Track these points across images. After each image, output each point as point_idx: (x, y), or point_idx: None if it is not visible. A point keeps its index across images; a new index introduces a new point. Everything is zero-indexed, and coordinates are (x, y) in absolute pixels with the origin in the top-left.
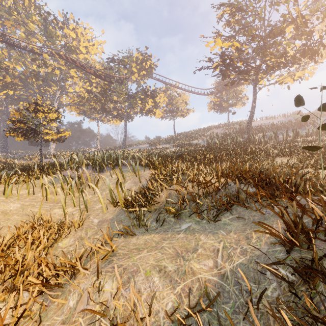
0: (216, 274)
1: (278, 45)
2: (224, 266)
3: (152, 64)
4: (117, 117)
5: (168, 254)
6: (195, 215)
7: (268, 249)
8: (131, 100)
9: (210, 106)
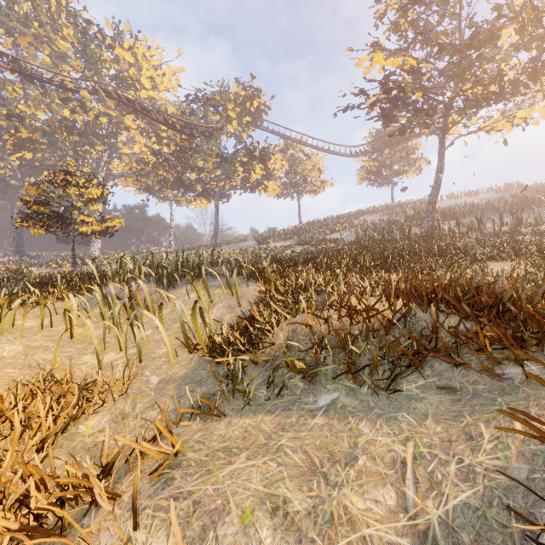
0: (406, 529)
1: (486, 62)
2: (424, 508)
3: (261, 104)
4: (203, 196)
5: (292, 466)
6: (347, 376)
7: (530, 474)
8: (227, 166)
9: (361, 176)
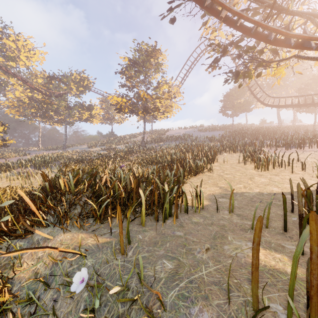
0: None
1: (147, 102)
2: None
3: (88, 83)
4: (58, 123)
5: None
6: None
7: None
8: (70, 111)
9: (139, 118)
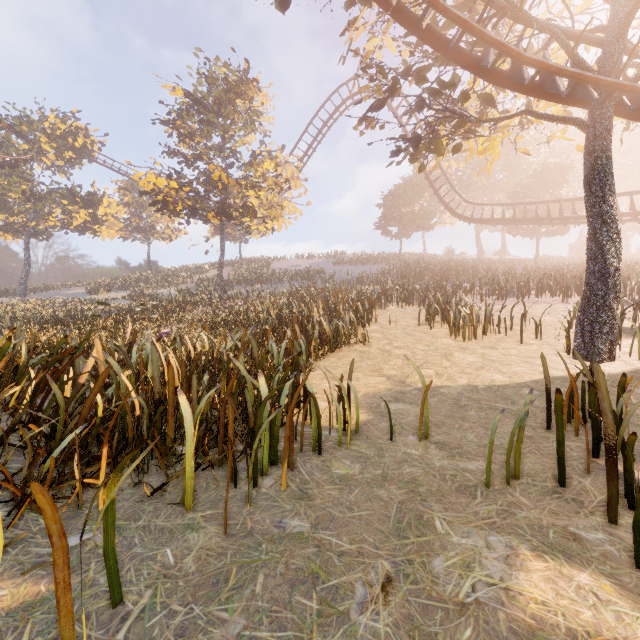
0: None
1: (227, 194)
2: None
3: (88, 144)
4: (6, 231)
5: None
6: None
7: None
8: (39, 204)
9: (212, 230)
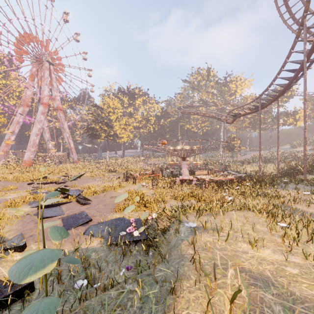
0: None
1: None
2: None
3: (292, 93)
4: (263, 130)
5: None
6: None
7: None
8: (275, 120)
9: None
